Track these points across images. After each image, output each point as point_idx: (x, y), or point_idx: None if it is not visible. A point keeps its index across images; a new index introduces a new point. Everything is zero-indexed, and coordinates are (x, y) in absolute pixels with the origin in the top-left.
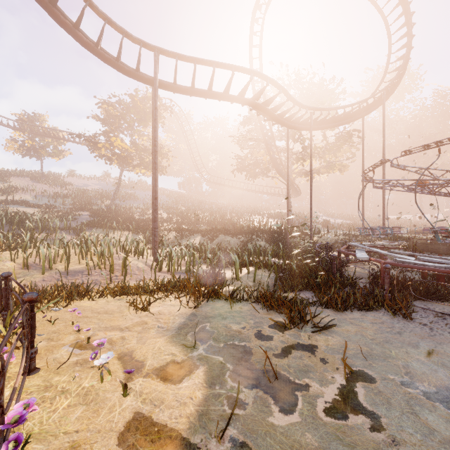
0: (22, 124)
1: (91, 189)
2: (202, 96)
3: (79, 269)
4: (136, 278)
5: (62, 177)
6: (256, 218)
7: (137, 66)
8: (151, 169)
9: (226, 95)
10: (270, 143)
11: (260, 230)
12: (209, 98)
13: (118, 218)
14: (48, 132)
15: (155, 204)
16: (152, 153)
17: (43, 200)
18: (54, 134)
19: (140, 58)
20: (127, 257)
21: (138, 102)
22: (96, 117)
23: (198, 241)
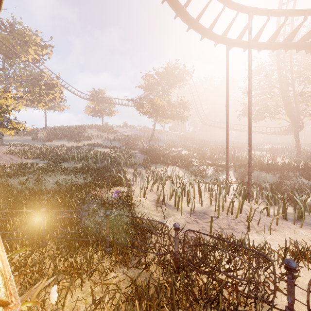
0: (93, 97)
1: (129, 134)
2: (281, 48)
3: (199, 209)
4: (262, 225)
5: (111, 127)
6: (260, 153)
7: (227, 30)
8: (178, 119)
9: (306, 43)
10: (287, 88)
11: (293, 167)
12: (287, 48)
13: (159, 155)
14: (107, 100)
15: (250, 150)
16: (226, 105)
17: (108, 143)
18: (110, 101)
19: (233, 21)
20: (258, 206)
21: (171, 71)
22: (141, 86)
23: (232, 175)
